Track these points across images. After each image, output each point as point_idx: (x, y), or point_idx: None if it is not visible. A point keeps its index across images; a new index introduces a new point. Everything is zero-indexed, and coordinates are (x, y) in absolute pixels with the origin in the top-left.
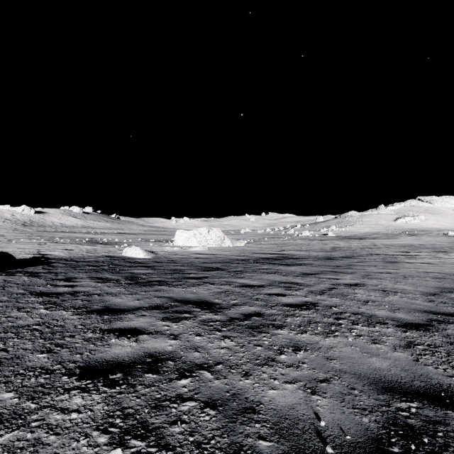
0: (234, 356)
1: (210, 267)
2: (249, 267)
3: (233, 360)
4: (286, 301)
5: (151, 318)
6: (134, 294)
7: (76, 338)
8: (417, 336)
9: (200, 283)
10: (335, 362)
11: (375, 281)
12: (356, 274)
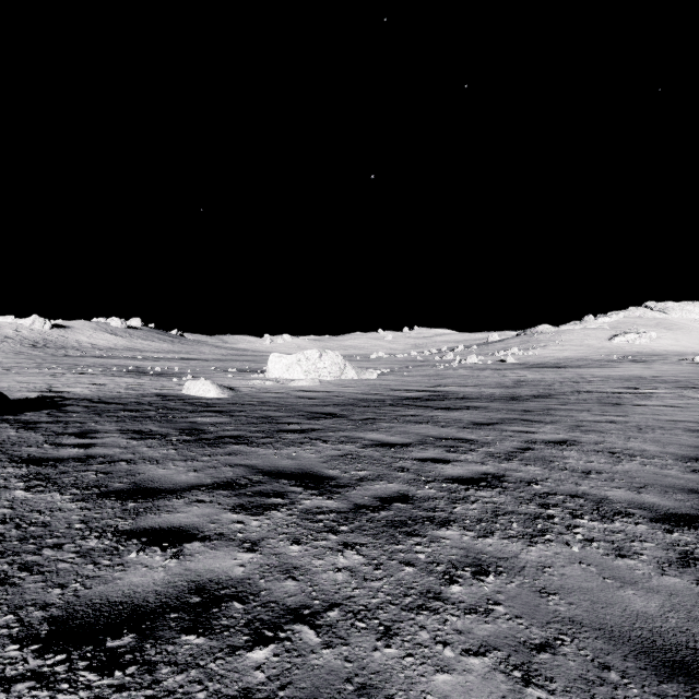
0: (362, 588)
1: (322, 412)
2: (385, 412)
3: (359, 599)
4: (451, 472)
5: (212, 507)
6: (190, 461)
7: (64, 549)
8: (694, 541)
9: (304, 440)
10: (556, 600)
11: (593, 436)
12: (560, 424)
